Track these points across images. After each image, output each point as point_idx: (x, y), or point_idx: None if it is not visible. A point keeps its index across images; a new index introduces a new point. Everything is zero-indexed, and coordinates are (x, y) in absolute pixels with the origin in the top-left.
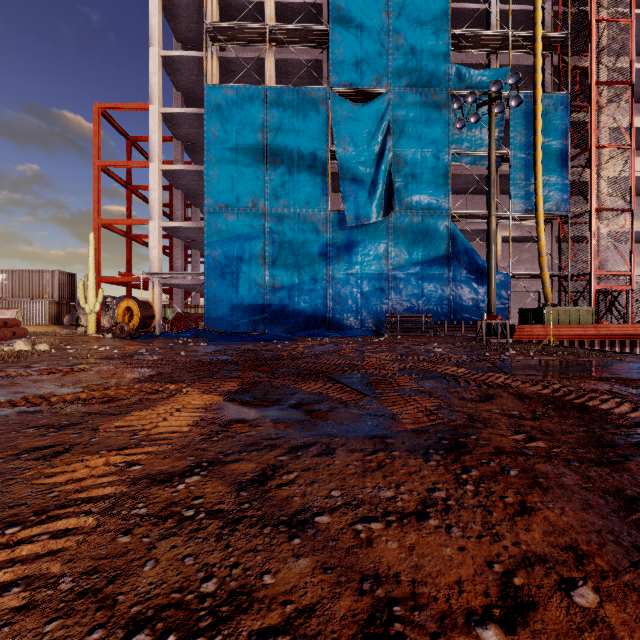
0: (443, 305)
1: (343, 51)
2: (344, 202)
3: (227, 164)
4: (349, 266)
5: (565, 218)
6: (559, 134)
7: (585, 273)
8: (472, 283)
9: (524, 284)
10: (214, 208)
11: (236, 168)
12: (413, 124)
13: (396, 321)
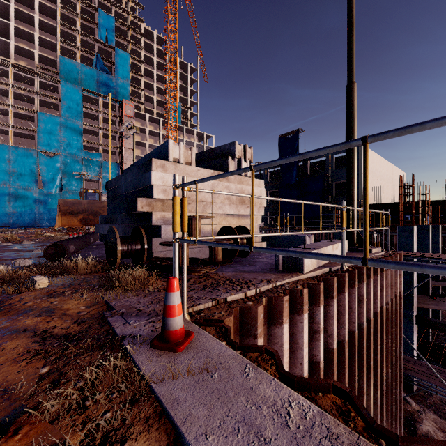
0: None
1: (43, 139)
2: (43, 187)
3: None
4: (46, 206)
5: None
6: (117, 174)
7: None
8: None
9: None
10: None
11: None
12: (70, 165)
13: None
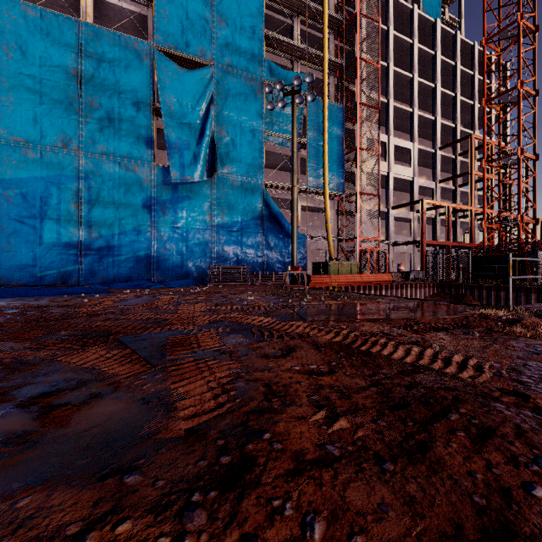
0: (258, 258)
1: (168, 14)
2: (169, 158)
3: (27, 93)
4: (175, 220)
5: (342, 197)
6: (338, 134)
7: (354, 237)
8: (280, 241)
9: (316, 244)
10: (7, 140)
11: (40, 100)
12: (234, 100)
13: (219, 272)
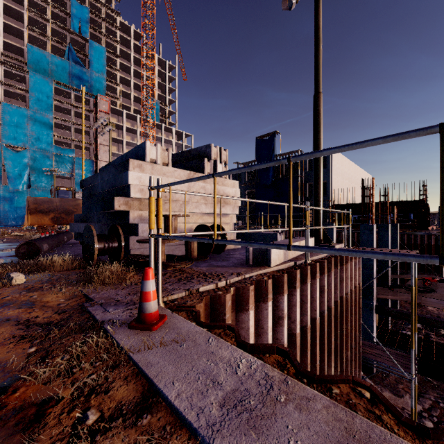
0: None
1: (9, 132)
2: (9, 183)
3: None
4: (11, 204)
5: None
6: (91, 171)
7: None
8: None
9: None
10: None
11: None
12: (39, 161)
13: None
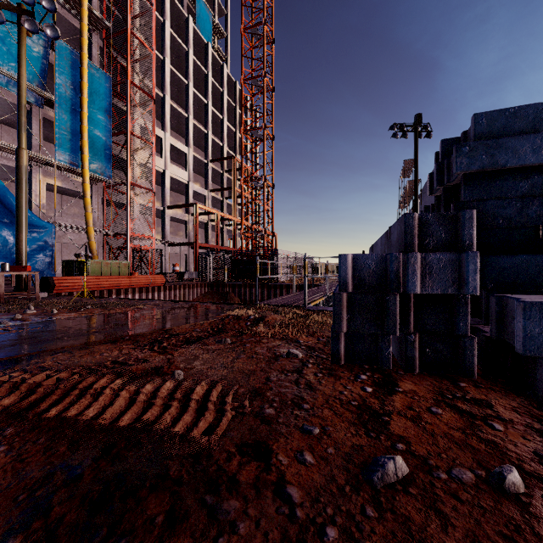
0: None
1: None
2: None
3: None
4: None
5: (109, 184)
6: (104, 107)
7: (124, 233)
8: (4, 227)
9: (72, 236)
10: None
11: None
12: None
13: None
